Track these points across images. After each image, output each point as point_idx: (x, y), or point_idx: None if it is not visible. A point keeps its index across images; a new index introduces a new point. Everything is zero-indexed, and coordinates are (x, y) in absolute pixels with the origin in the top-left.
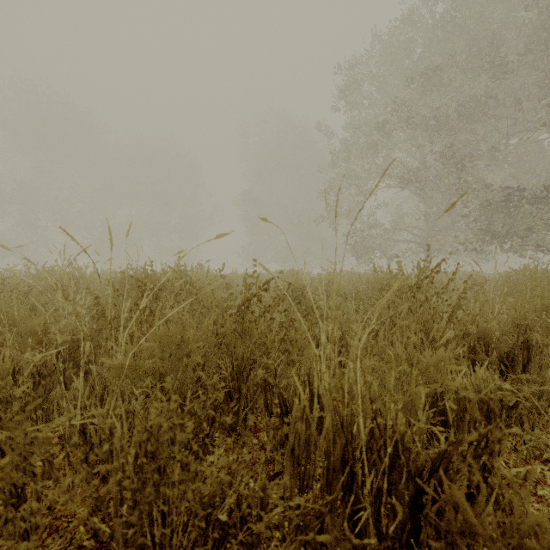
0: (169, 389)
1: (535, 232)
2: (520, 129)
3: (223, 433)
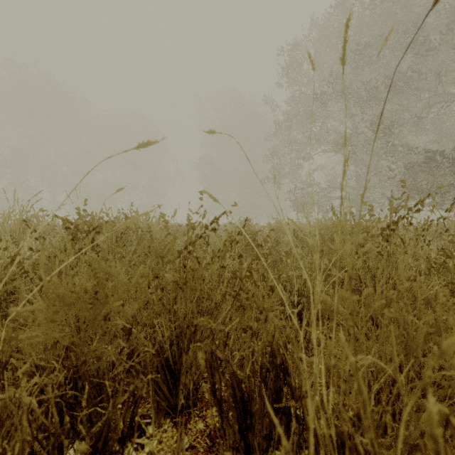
0: (80, 365)
1: (452, 189)
2: (439, 100)
3: (158, 415)
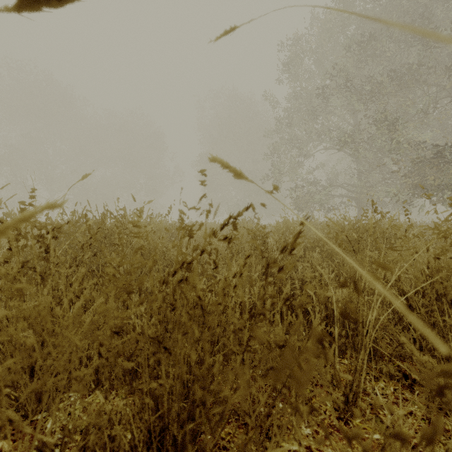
0: None
1: None
2: (446, 94)
3: None
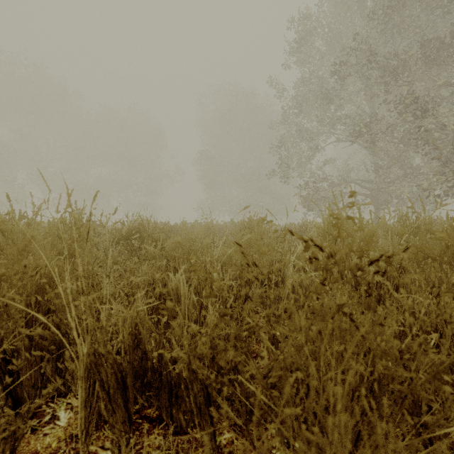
0: None
1: None
2: None
3: None
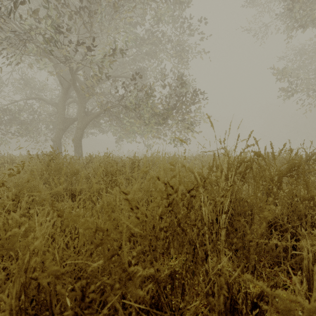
0: None
1: None
2: None
3: None
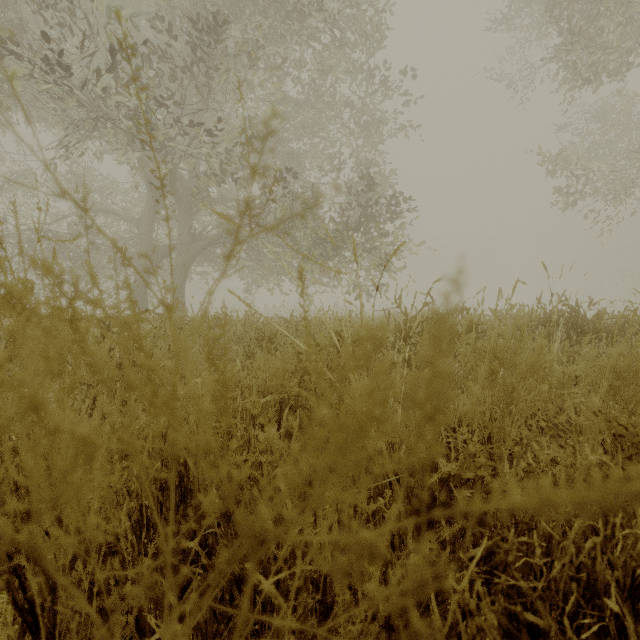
0: None
1: None
2: None
3: None
